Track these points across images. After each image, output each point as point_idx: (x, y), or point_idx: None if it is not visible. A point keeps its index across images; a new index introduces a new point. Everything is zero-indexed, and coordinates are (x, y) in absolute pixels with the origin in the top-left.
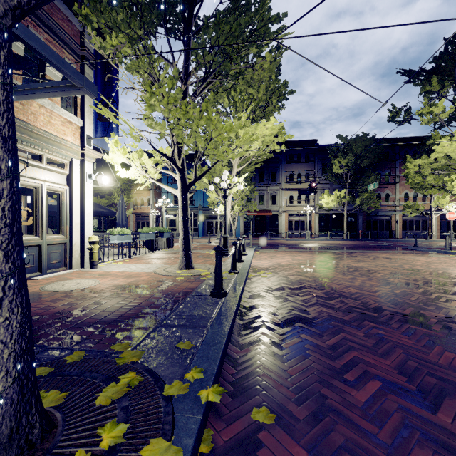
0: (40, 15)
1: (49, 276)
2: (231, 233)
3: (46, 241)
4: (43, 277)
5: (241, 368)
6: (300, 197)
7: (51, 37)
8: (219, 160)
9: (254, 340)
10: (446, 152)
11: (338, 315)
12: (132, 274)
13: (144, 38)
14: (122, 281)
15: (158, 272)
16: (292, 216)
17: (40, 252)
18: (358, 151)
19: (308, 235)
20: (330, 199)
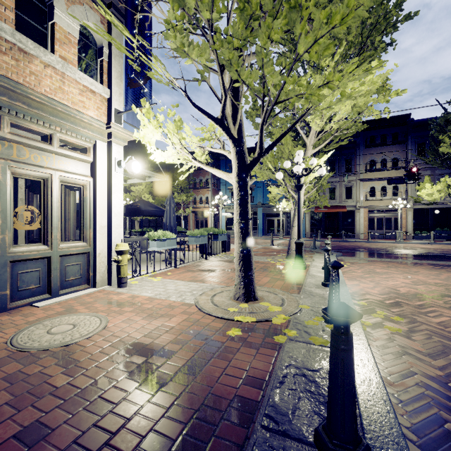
0: None
1: (58, 300)
2: None
3: (58, 251)
4: (49, 303)
5: None
6: (384, 189)
7: None
8: (303, 116)
9: None
10: None
11: None
12: (164, 306)
13: None
14: (141, 324)
15: (201, 305)
16: (373, 213)
17: (50, 267)
18: None
19: (399, 236)
20: (436, 189)
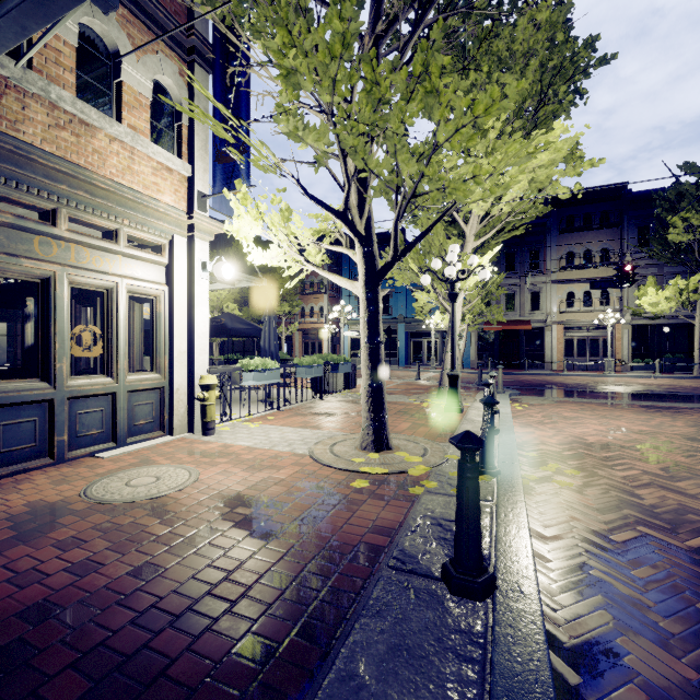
0: None
1: (127, 450)
2: None
3: (126, 385)
4: (116, 453)
5: None
6: (589, 295)
7: (133, 14)
8: (450, 209)
9: None
10: None
11: None
12: (268, 457)
13: None
14: (242, 477)
15: (317, 455)
16: (572, 331)
17: (115, 406)
18: None
19: (609, 367)
20: (663, 296)
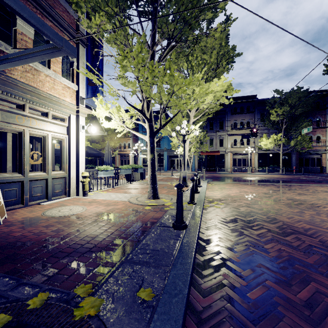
0: (45, 7)
1: (53, 202)
2: (188, 168)
3: (51, 176)
4: (48, 203)
5: None
6: (242, 140)
7: (54, 24)
8: (180, 111)
9: (216, 284)
10: None
11: (299, 257)
12: (112, 202)
13: (120, 14)
14: (103, 208)
15: (131, 201)
16: (236, 155)
17: (47, 184)
18: (293, 102)
19: (249, 170)
20: (268, 142)
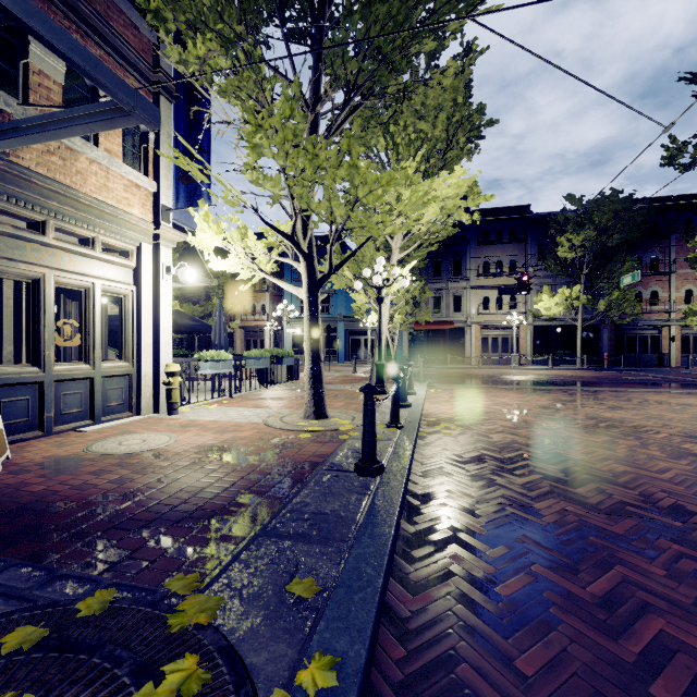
0: (90, 19)
1: (104, 426)
2: (388, 357)
3: (101, 371)
4: (95, 428)
5: (415, 646)
6: (501, 300)
7: (108, 53)
8: (370, 238)
9: (437, 572)
10: None
11: (599, 522)
12: (230, 426)
13: (247, 37)
14: (213, 437)
15: (271, 423)
16: (487, 331)
17: (92, 389)
18: (603, 221)
19: (514, 361)
20: (554, 302)
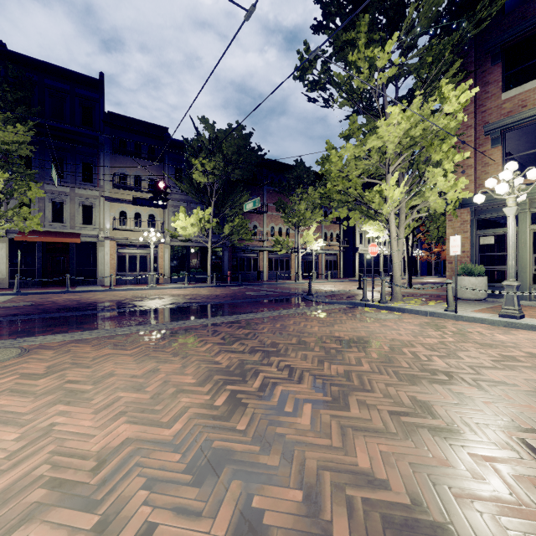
0: None
1: None
2: None
3: None
4: None
5: None
6: (139, 216)
7: None
8: None
9: None
10: (386, 139)
11: None
12: None
13: None
14: None
15: None
16: (125, 248)
17: None
18: (230, 153)
19: (152, 280)
20: (190, 222)
